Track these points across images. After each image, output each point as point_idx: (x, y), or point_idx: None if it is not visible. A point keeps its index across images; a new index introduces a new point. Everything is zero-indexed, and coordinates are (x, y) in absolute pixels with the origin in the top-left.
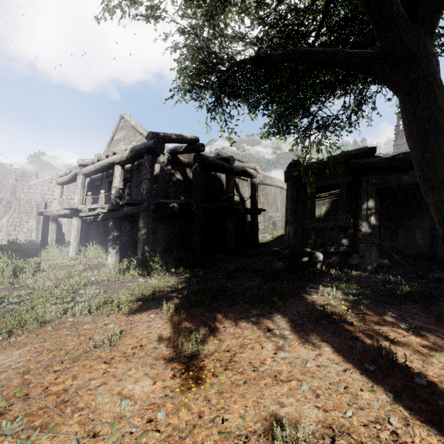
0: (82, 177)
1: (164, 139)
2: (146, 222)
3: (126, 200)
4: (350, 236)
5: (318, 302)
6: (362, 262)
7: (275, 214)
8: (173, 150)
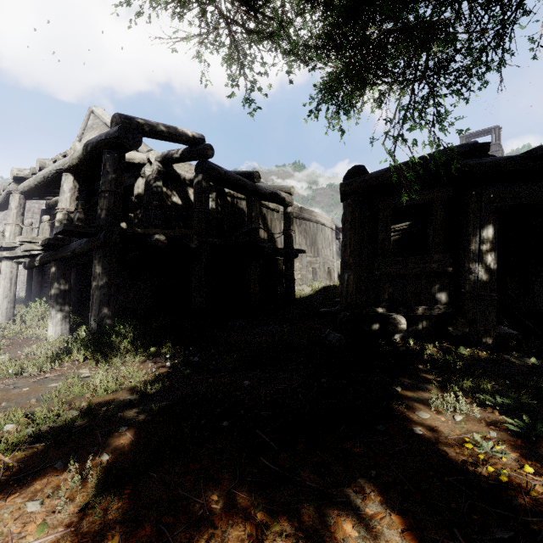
0: (18, 198)
1: (142, 128)
2: (104, 266)
3: (62, 224)
4: (449, 288)
5: (439, 434)
6: (472, 332)
7: (315, 259)
8: (164, 157)
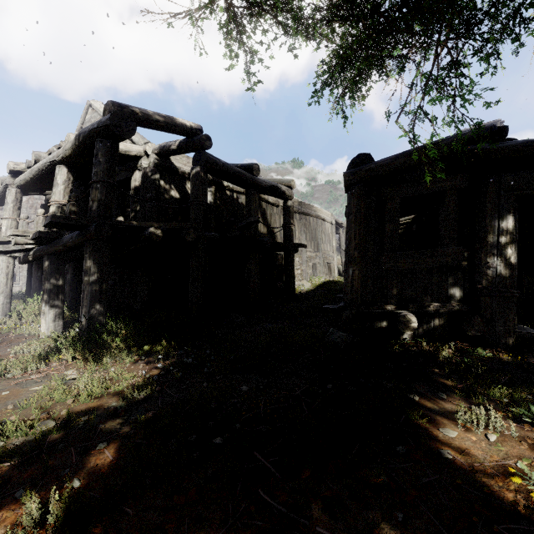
0: (15, 192)
1: (136, 117)
2: (96, 260)
3: (50, 216)
4: (463, 283)
5: (473, 459)
6: (489, 331)
7: (315, 254)
8: (161, 149)
